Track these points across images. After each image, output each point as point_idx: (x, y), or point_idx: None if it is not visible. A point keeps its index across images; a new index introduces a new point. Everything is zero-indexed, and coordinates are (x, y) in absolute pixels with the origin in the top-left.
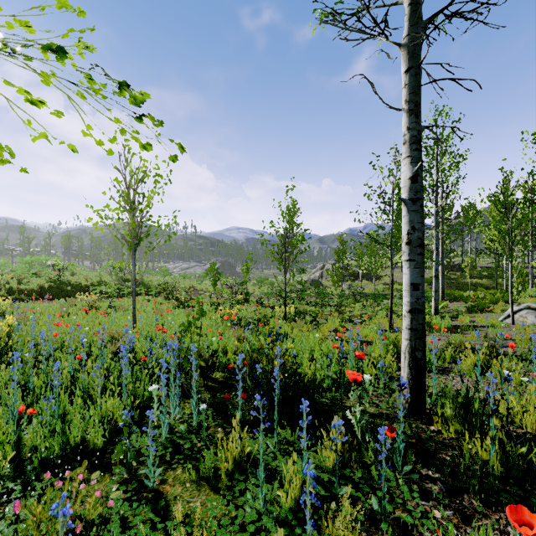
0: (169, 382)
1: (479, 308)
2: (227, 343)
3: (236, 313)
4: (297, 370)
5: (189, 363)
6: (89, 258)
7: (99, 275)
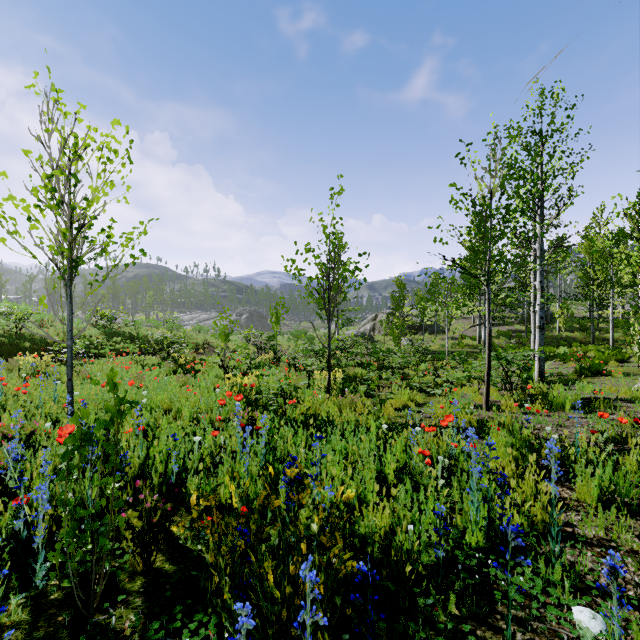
0: (50, 573)
1: (591, 371)
2: (227, 442)
3: (252, 384)
4: (355, 515)
5: (84, 540)
6: (79, 306)
7: (77, 328)
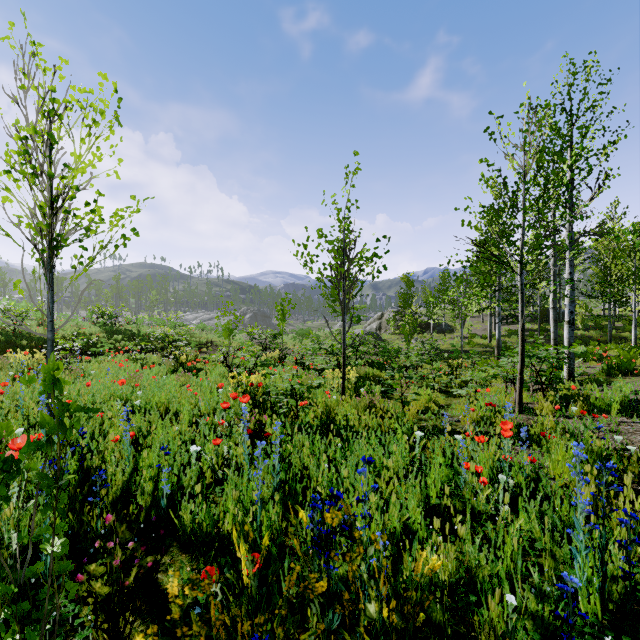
0: None
1: (620, 370)
2: (231, 452)
3: (259, 384)
4: (404, 559)
5: (3, 633)
6: (83, 306)
7: (77, 326)
